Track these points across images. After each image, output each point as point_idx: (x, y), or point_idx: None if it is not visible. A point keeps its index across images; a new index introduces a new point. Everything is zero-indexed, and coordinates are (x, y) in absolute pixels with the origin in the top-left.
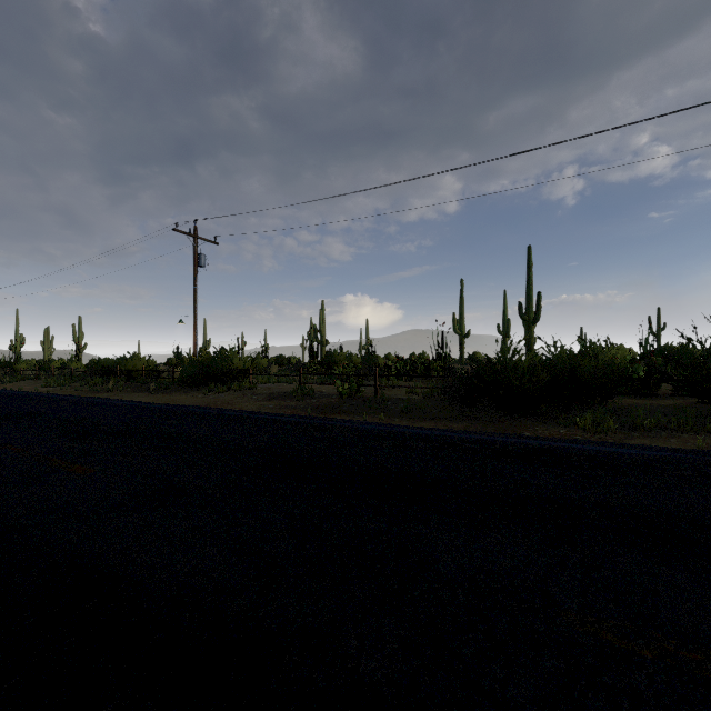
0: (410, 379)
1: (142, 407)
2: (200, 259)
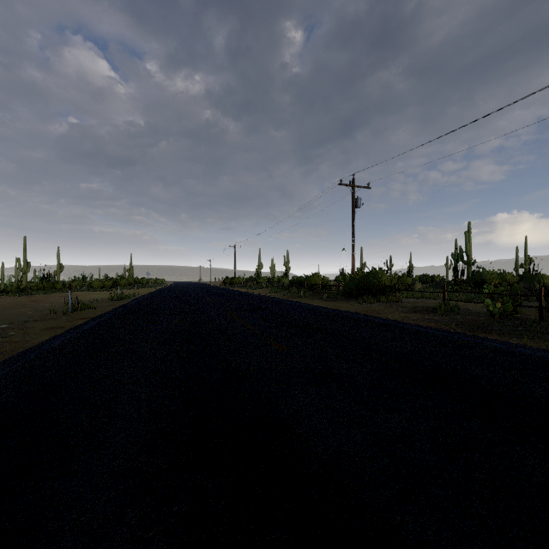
0: None
1: (318, 309)
2: (357, 202)
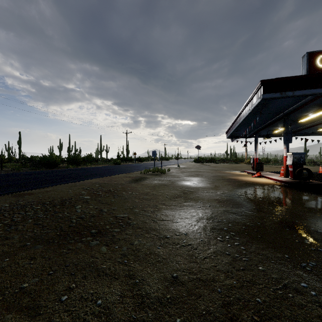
0: None
1: None
2: None
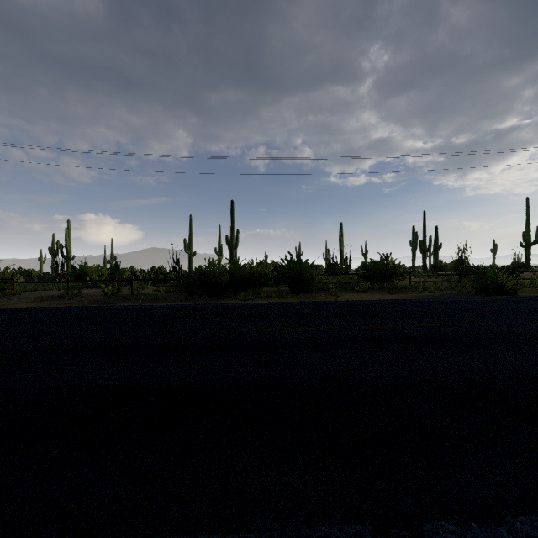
0: (154, 284)
1: None
2: None
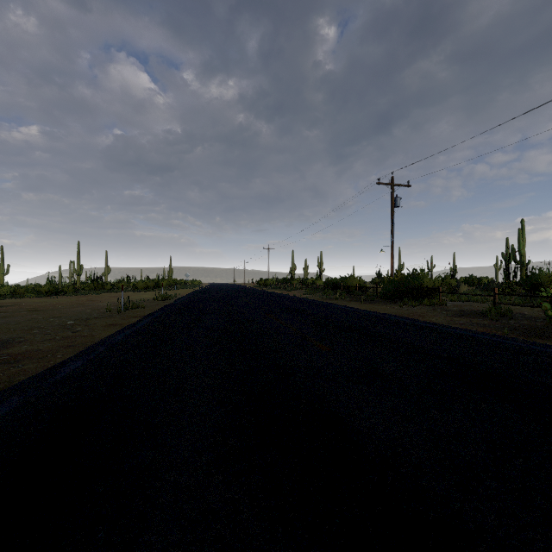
0: None
1: (356, 311)
2: (396, 201)
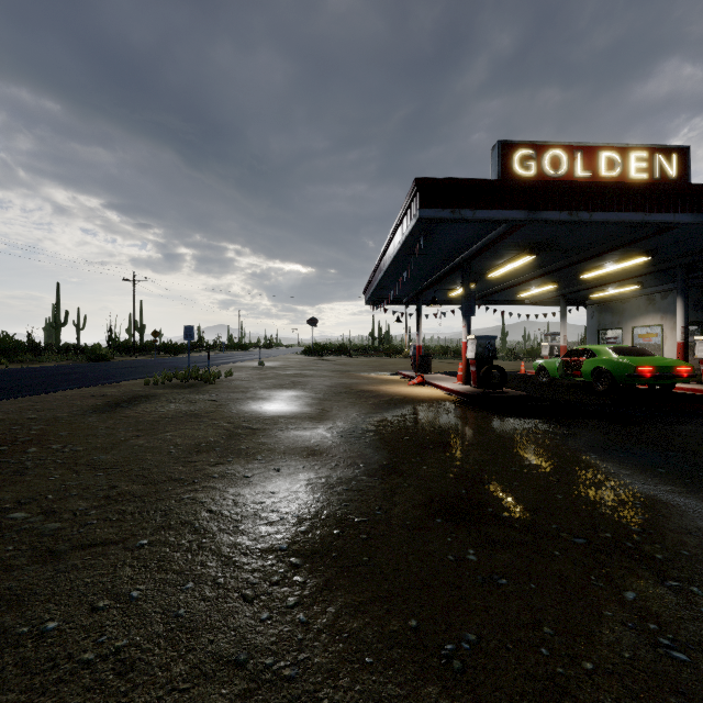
0: None
1: None
2: None
